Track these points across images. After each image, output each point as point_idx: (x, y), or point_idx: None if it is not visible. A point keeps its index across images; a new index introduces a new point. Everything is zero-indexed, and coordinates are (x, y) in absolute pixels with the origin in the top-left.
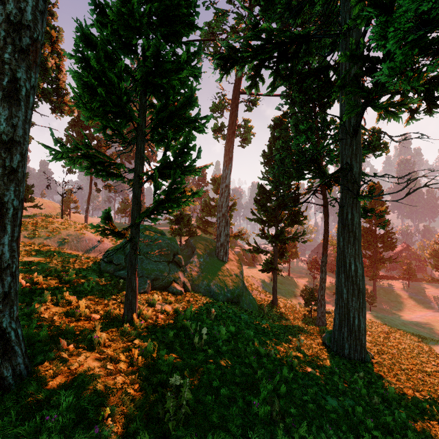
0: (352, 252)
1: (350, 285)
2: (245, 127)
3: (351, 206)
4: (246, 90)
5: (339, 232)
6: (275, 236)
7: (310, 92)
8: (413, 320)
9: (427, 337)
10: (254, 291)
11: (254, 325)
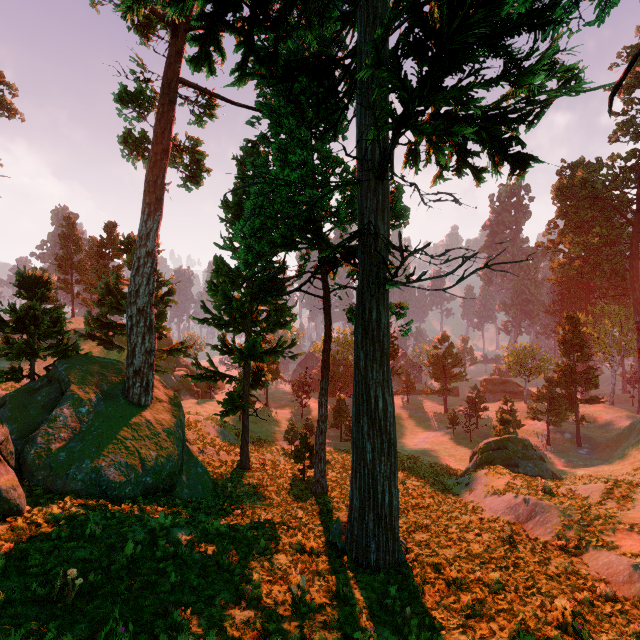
0: (379, 378)
1: (377, 435)
2: (192, 152)
3: (377, 297)
4: (189, 64)
5: (358, 343)
6: (246, 349)
7: (303, 110)
8: (418, 447)
9: (439, 470)
10: (209, 449)
11: (200, 555)
